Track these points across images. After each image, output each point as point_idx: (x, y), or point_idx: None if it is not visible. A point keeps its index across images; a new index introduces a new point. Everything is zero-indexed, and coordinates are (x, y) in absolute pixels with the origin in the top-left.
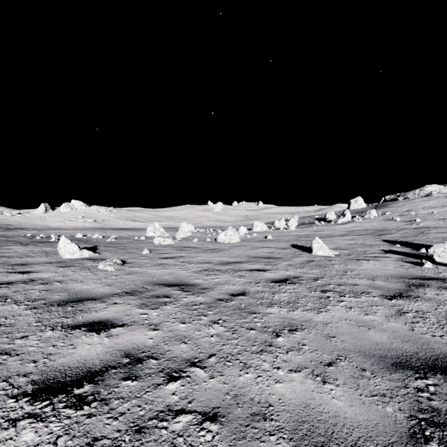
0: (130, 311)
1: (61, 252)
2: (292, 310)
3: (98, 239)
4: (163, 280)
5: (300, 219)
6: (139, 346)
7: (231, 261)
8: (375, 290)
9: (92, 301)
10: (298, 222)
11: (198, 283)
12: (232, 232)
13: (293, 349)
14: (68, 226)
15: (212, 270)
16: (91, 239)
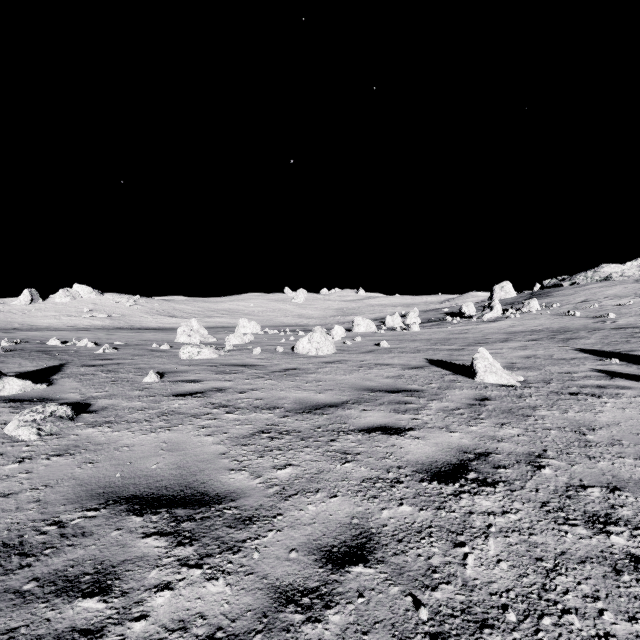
0: None
1: None
2: None
3: (83, 348)
4: (138, 478)
5: (422, 314)
6: None
7: (321, 402)
8: None
9: None
10: (420, 318)
11: (234, 488)
12: (321, 337)
13: None
14: (64, 325)
15: (278, 432)
16: (72, 348)
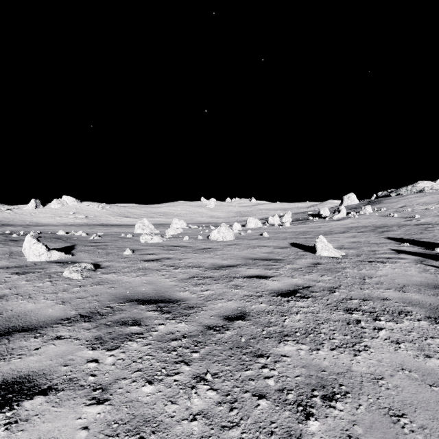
0: (73, 355)
1: (26, 254)
2: (315, 348)
3: (80, 236)
4: (138, 293)
5: (293, 215)
6: None
7: (225, 264)
8: (415, 309)
9: (25, 333)
10: (292, 218)
11: (183, 297)
12: (225, 230)
13: None
14: (58, 222)
15: (202, 277)
16: (73, 236)
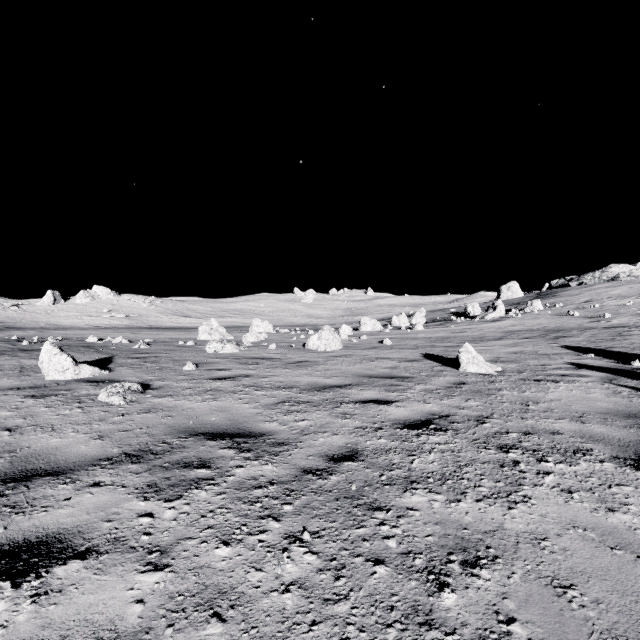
0: (118, 508)
1: (44, 369)
2: (455, 499)
3: (120, 344)
4: (205, 424)
5: (429, 314)
6: (99, 636)
7: (329, 384)
8: (597, 446)
9: (50, 478)
10: (426, 318)
11: (270, 430)
12: (329, 335)
13: (489, 639)
14: (86, 324)
15: (296, 402)
16: (110, 344)
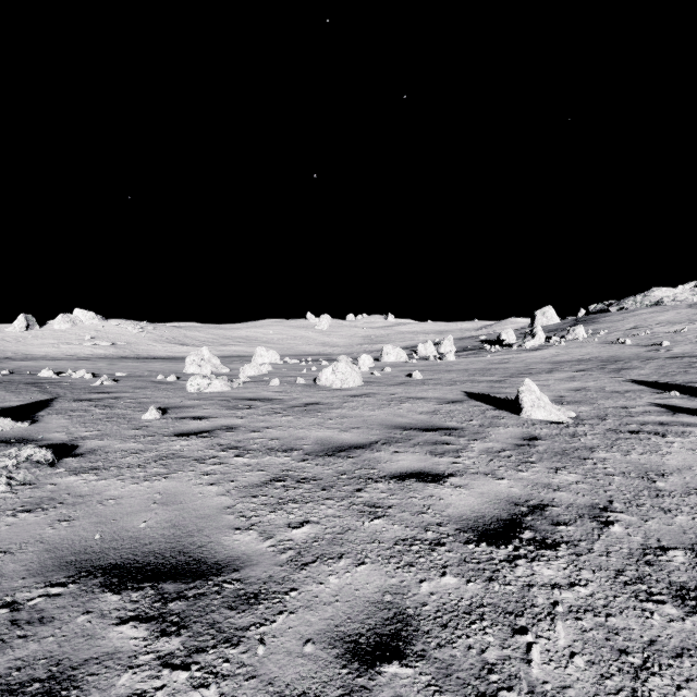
0: None
1: None
2: None
3: (79, 380)
4: (121, 540)
5: (457, 342)
6: None
7: (346, 442)
8: None
9: None
10: (455, 346)
11: (238, 554)
12: (346, 367)
13: None
14: (62, 354)
15: (295, 480)
16: (66, 380)
